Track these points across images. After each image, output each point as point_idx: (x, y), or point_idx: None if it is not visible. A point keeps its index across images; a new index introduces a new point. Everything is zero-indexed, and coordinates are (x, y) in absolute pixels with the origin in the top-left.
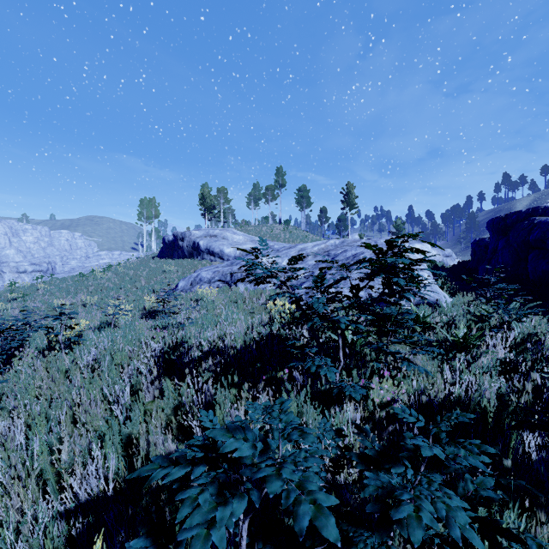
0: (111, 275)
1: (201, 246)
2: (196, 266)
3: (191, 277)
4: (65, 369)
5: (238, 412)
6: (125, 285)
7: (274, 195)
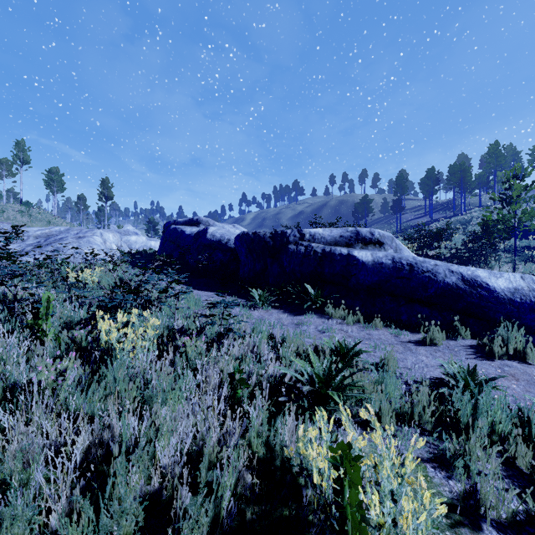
0: None
1: None
2: None
3: None
4: None
5: None
6: None
7: (11, 170)
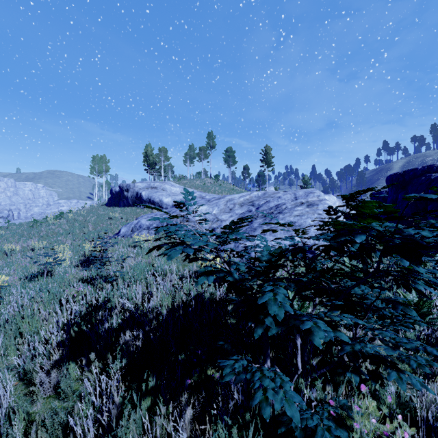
0: (63, 221)
1: (143, 196)
2: (138, 213)
3: (132, 224)
4: None
5: None
6: (74, 230)
7: (206, 154)
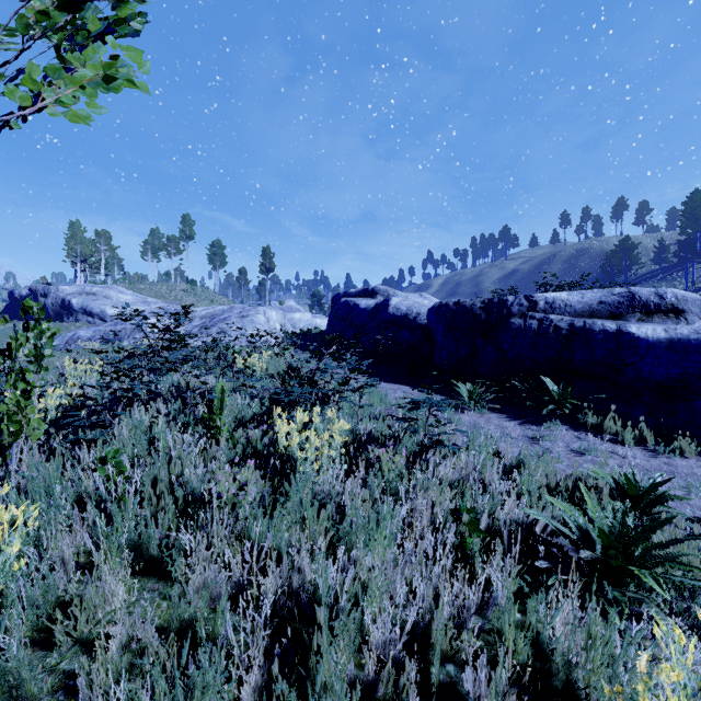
0: None
1: (74, 305)
2: (67, 327)
3: (66, 336)
4: None
5: None
6: None
7: (178, 248)
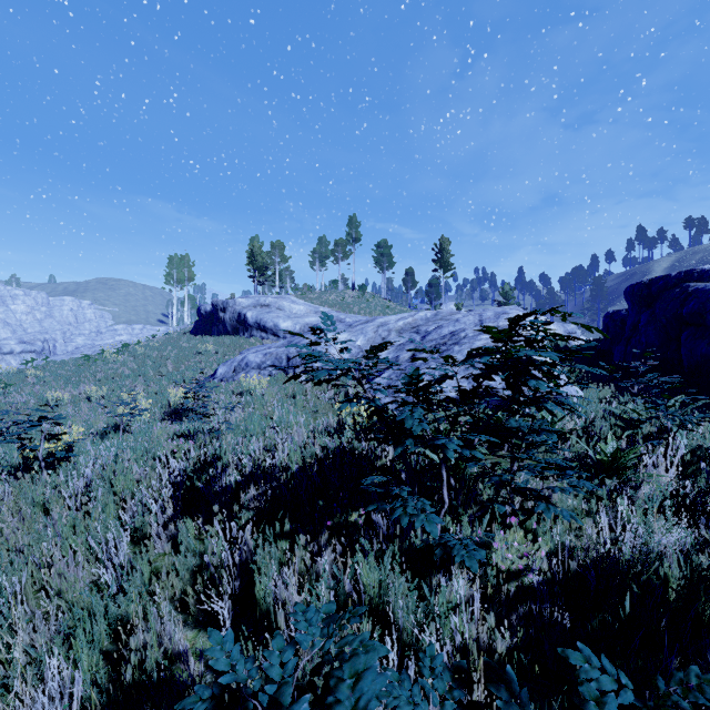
0: (128, 358)
1: (248, 319)
2: (241, 345)
3: (235, 361)
4: (43, 500)
5: (288, 580)
6: (146, 371)
7: (345, 252)
